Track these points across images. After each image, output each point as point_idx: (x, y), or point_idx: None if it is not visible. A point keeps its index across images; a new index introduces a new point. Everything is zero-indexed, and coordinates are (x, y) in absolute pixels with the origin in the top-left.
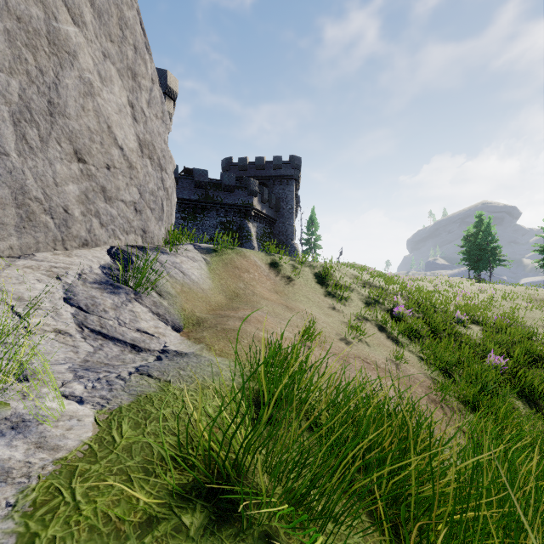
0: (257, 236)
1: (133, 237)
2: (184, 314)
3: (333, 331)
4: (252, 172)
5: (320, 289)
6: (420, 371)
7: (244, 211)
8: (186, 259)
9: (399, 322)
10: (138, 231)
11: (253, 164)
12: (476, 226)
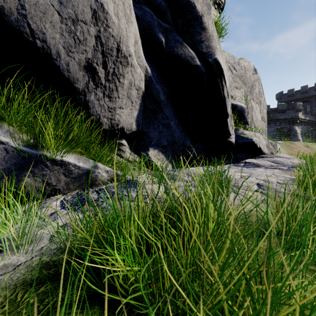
0: (301, 133)
1: None
2: None
3: None
4: (298, 96)
5: None
6: None
7: (292, 121)
8: None
9: None
10: None
11: (298, 91)
12: None
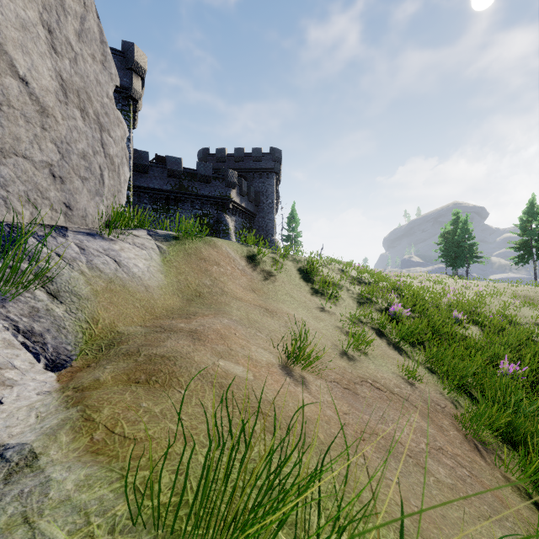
0: (235, 231)
1: (48, 213)
2: (90, 328)
3: (327, 342)
4: (231, 164)
5: (305, 286)
6: (436, 391)
7: (221, 203)
8: (130, 246)
9: (400, 325)
10: (58, 206)
11: (232, 156)
12: (453, 224)
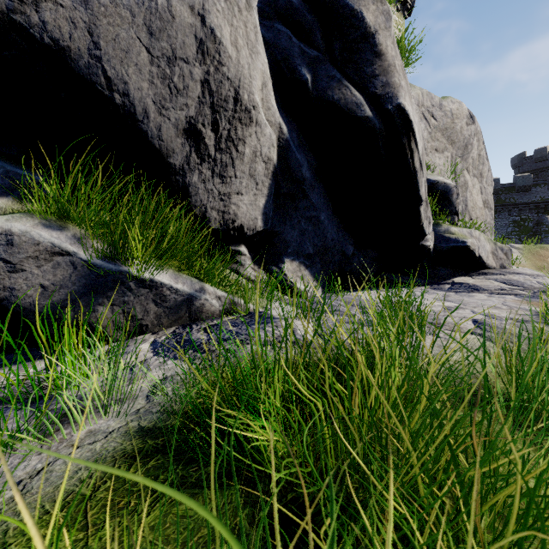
0: None
1: None
2: None
3: None
4: None
5: None
6: None
7: (543, 206)
8: None
9: None
10: None
11: None
12: None
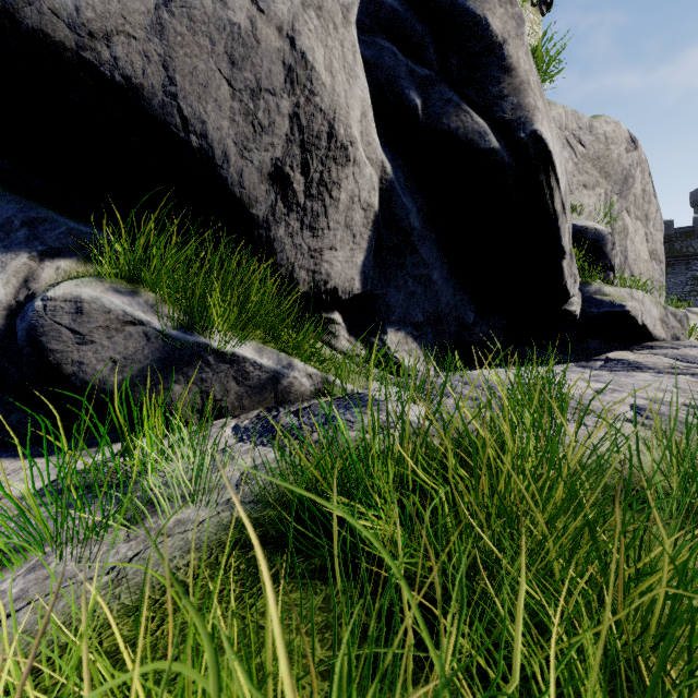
0: None
1: None
2: None
3: None
4: None
5: None
6: None
7: None
8: None
9: None
10: None
11: None
12: None
